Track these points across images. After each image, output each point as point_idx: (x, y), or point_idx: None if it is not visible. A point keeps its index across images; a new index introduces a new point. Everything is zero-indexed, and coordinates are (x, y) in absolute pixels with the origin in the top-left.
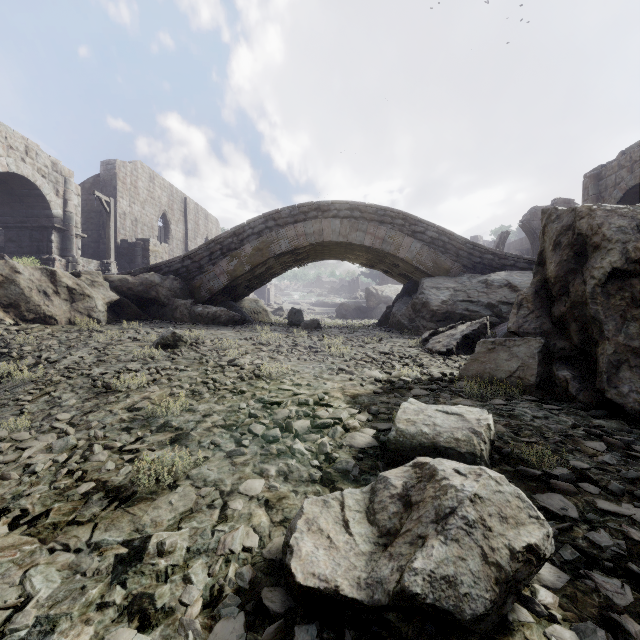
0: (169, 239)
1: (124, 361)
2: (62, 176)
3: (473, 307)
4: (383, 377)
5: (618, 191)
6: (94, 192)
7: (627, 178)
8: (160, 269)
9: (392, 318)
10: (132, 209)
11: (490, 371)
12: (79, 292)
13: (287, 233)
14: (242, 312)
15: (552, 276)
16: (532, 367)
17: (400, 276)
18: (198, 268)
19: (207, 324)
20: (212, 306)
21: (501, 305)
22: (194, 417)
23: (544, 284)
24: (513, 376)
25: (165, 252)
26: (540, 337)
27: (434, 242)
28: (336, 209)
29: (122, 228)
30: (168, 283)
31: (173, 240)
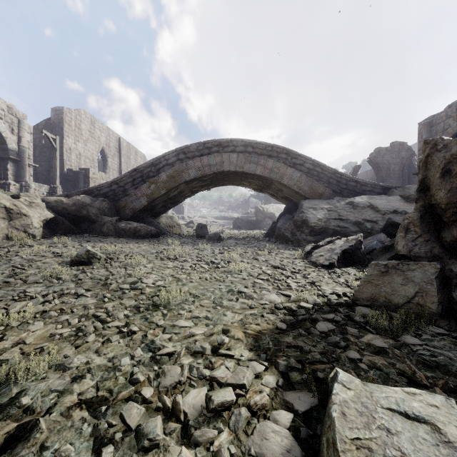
0: (107, 169)
1: (29, 283)
2: (17, 118)
3: (343, 224)
4: (282, 301)
5: (446, 135)
6: (42, 131)
7: (453, 125)
8: (92, 192)
9: (277, 231)
10: (76, 145)
11: (386, 295)
12: (16, 211)
13: (195, 164)
14: (159, 226)
15: (443, 202)
16: (431, 294)
17: (283, 198)
18: (123, 191)
19: (129, 237)
20: (134, 222)
21: (366, 222)
22: (60, 382)
23: (429, 209)
24: (412, 302)
25: (102, 179)
26: (435, 262)
27: (310, 172)
28: (234, 145)
29: (68, 160)
30: (97, 203)
31: (110, 170)
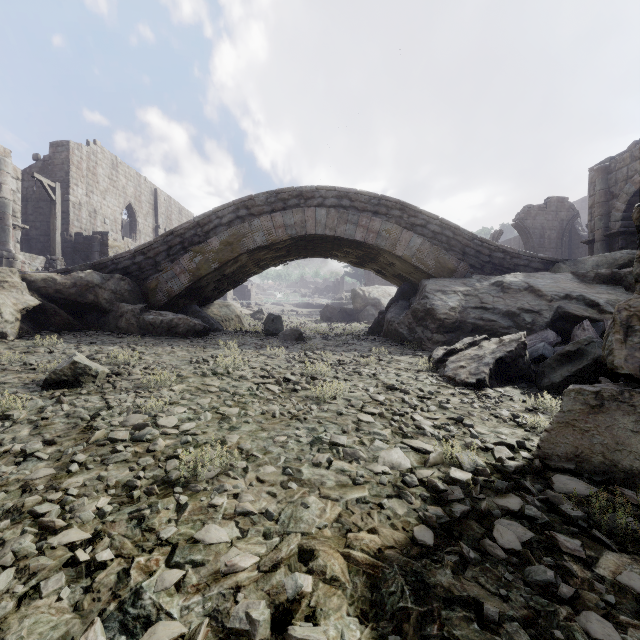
0: (136, 234)
1: None
2: None
3: (489, 315)
4: (413, 465)
5: (631, 185)
6: (33, 174)
7: None
8: (105, 266)
9: (387, 326)
10: (90, 199)
11: (604, 451)
12: None
13: (263, 224)
14: (209, 319)
15: None
16: None
17: (394, 277)
18: (153, 265)
19: (160, 336)
20: (169, 312)
21: (524, 313)
22: None
23: None
24: None
25: (128, 248)
26: None
27: (437, 237)
28: (322, 196)
29: (76, 220)
30: (112, 284)
31: (141, 235)
